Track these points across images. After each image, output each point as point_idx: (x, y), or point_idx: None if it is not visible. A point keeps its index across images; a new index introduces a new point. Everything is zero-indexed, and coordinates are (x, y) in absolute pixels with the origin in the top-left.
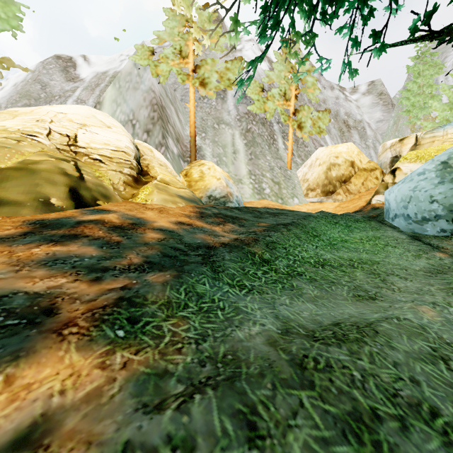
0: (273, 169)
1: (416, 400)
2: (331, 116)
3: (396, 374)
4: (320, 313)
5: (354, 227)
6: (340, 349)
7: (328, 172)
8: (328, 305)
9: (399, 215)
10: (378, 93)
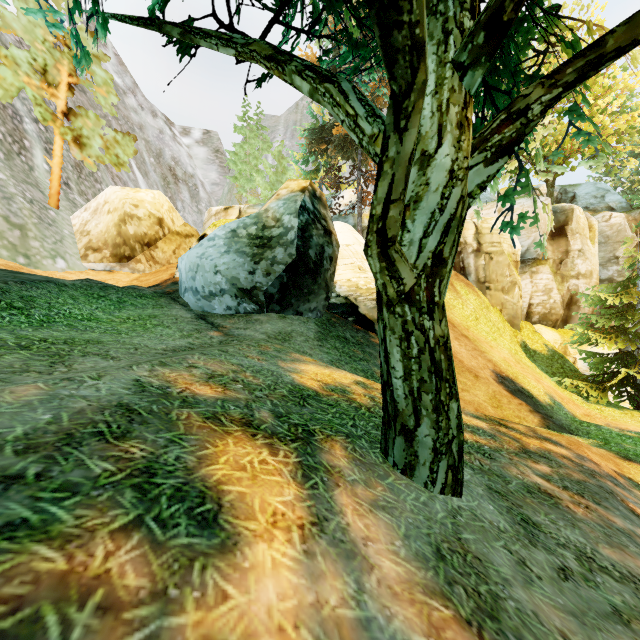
0: (12, 199)
1: None
2: (152, 153)
3: None
4: None
5: (131, 304)
6: None
7: (123, 225)
8: None
9: (188, 289)
10: (214, 149)
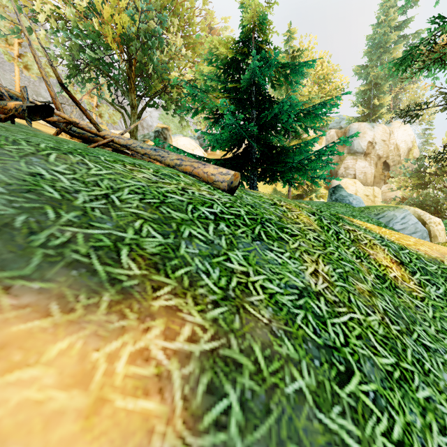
0: None
1: None
2: None
3: None
4: None
5: None
6: None
7: None
8: None
9: None
10: None
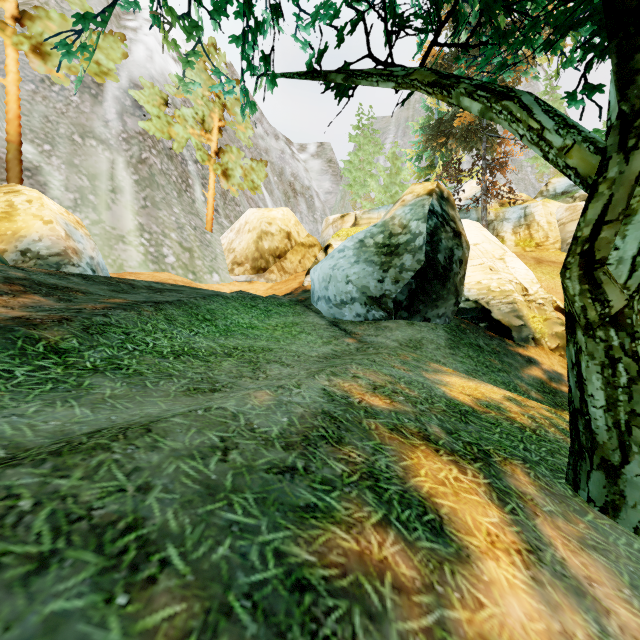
0: (183, 228)
1: (117, 516)
2: (275, 173)
3: (120, 485)
4: (90, 419)
5: (275, 312)
6: (35, 468)
7: (260, 242)
8: (122, 406)
9: (321, 297)
10: (327, 159)
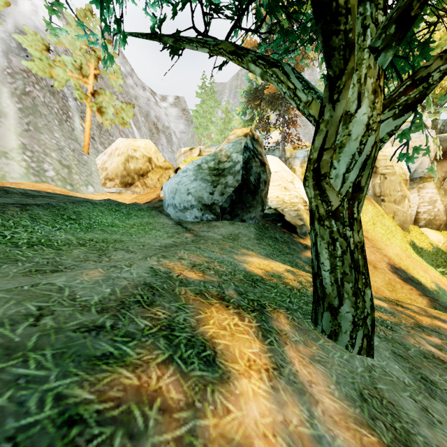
0: (63, 149)
1: None
2: (142, 114)
3: None
4: None
5: (135, 215)
6: None
7: (127, 163)
8: None
9: (170, 205)
10: (182, 108)
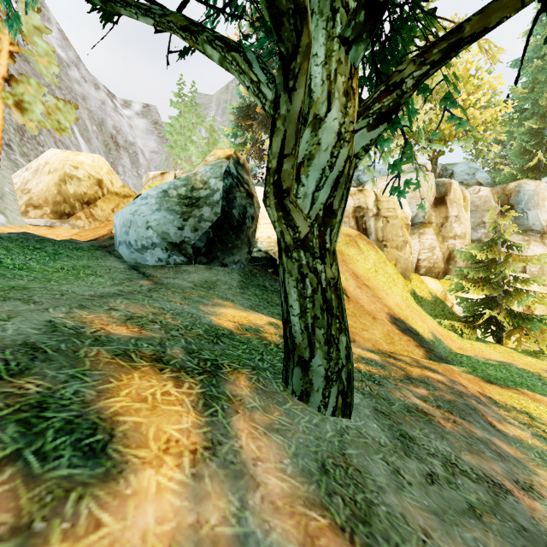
0: None
1: None
2: (94, 122)
3: None
4: None
5: (67, 255)
6: None
7: (63, 185)
8: None
9: (122, 242)
10: (153, 121)
